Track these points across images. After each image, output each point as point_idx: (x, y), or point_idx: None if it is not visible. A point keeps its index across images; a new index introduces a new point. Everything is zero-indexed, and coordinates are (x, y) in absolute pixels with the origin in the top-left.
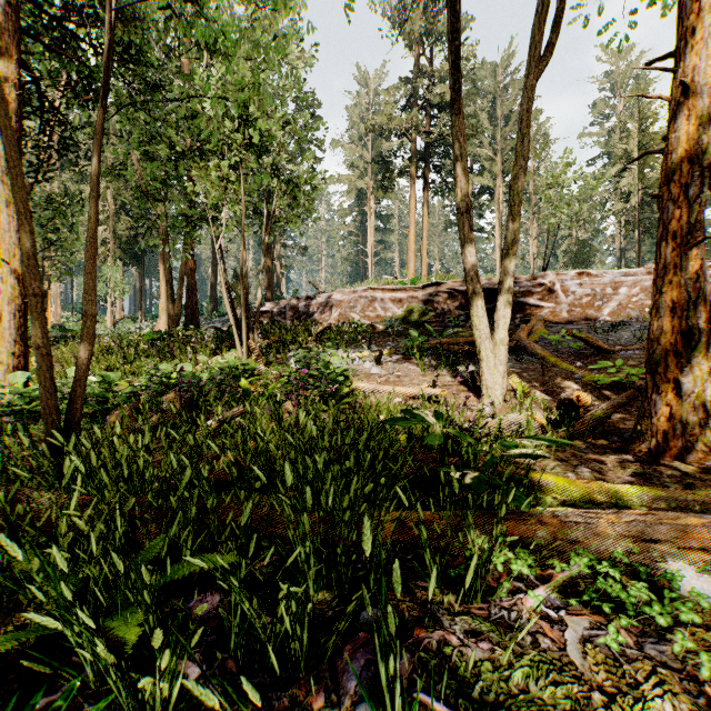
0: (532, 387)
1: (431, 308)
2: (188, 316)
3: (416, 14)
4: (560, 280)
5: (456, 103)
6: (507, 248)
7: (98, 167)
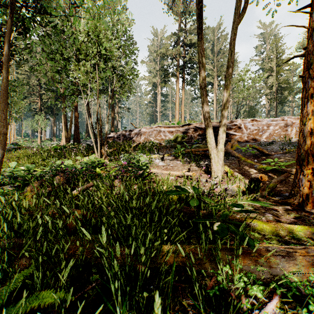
0: (235, 171)
1: (186, 135)
2: (75, 138)
3: (179, 3)
4: (243, 123)
5: (199, 35)
6: (223, 105)
7: (8, 52)
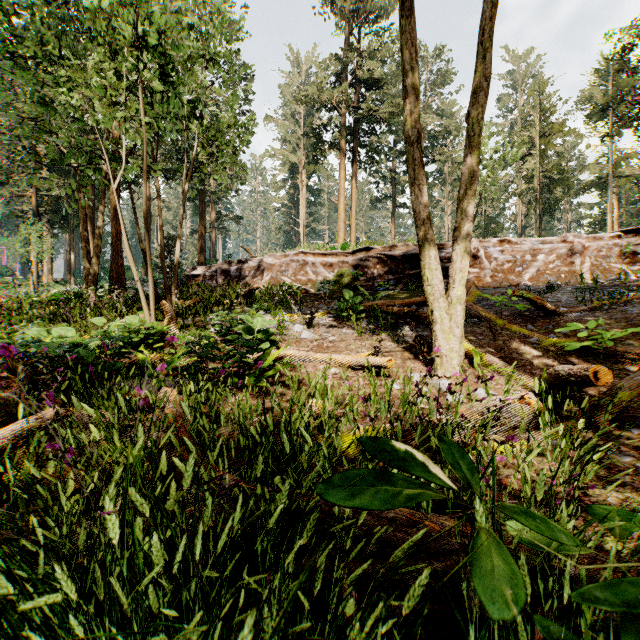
0: (488, 353)
1: (361, 272)
2: (113, 278)
3: None
4: (483, 247)
5: (406, 3)
6: (464, 187)
7: None
